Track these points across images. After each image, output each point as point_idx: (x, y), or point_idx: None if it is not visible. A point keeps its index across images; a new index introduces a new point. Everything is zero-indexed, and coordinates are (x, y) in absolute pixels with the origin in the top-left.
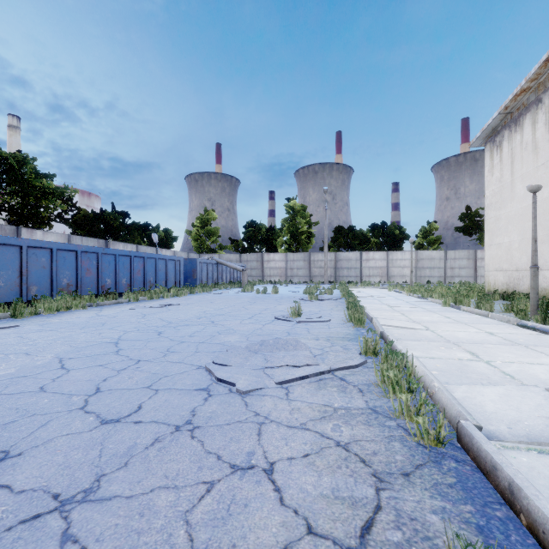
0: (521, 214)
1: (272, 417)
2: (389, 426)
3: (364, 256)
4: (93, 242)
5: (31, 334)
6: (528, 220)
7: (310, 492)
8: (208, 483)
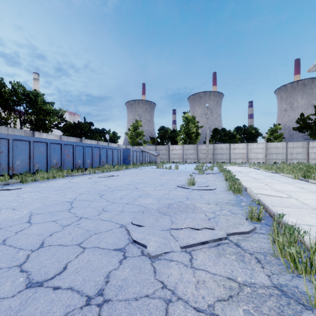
0: None
1: (178, 292)
2: None
3: (232, 146)
4: (73, 139)
5: (24, 194)
6: None
7: None
8: None
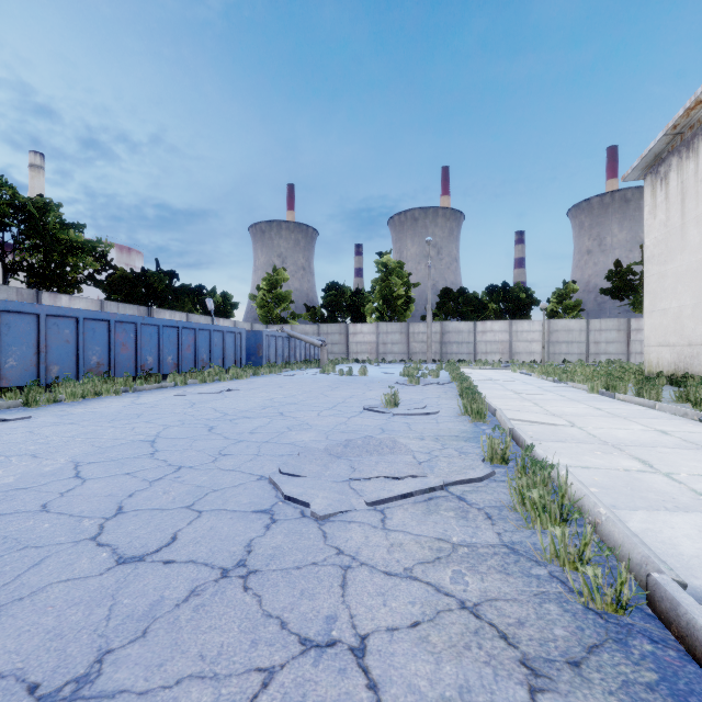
0: (695, 270)
1: (362, 557)
2: (538, 576)
3: (480, 327)
4: (132, 310)
5: (44, 429)
6: None
7: (424, 693)
8: (264, 671)
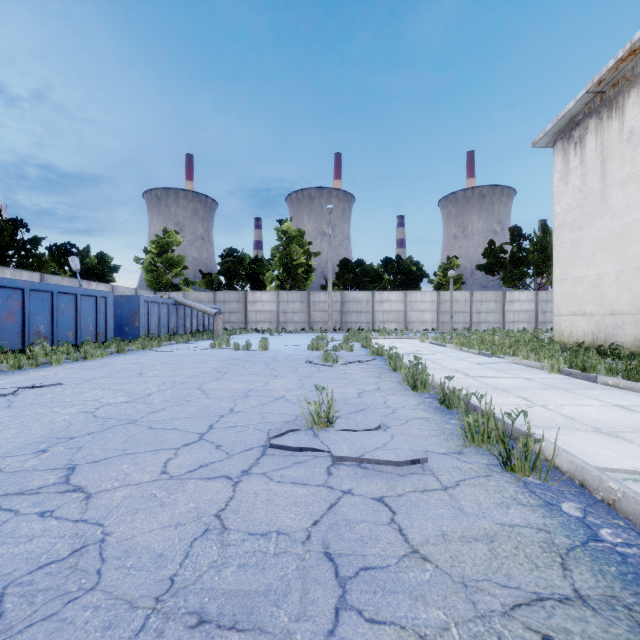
0: (620, 235)
1: None
2: None
3: (378, 297)
4: None
5: None
6: (635, 241)
7: None
8: None
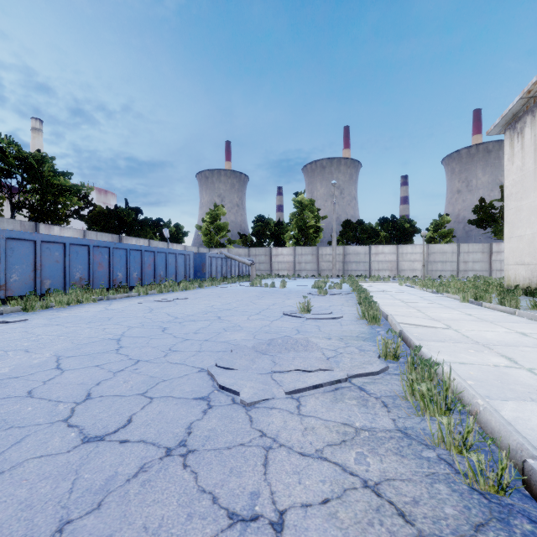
0: None
1: (281, 439)
2: (428, 459)
3: (374, 250)
4: (107, 237)
5: (36, 329)
6: None
7: None
8: None
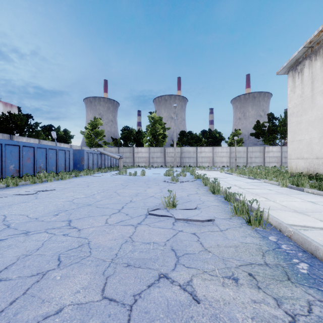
0: (321, 118)
1: None
2: None
3: (199, 150)
4: None
5: None
6: None
7: None
8: None
